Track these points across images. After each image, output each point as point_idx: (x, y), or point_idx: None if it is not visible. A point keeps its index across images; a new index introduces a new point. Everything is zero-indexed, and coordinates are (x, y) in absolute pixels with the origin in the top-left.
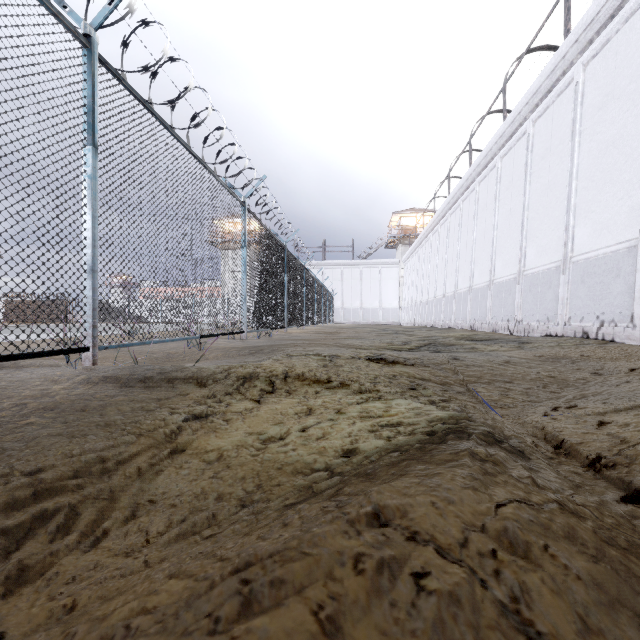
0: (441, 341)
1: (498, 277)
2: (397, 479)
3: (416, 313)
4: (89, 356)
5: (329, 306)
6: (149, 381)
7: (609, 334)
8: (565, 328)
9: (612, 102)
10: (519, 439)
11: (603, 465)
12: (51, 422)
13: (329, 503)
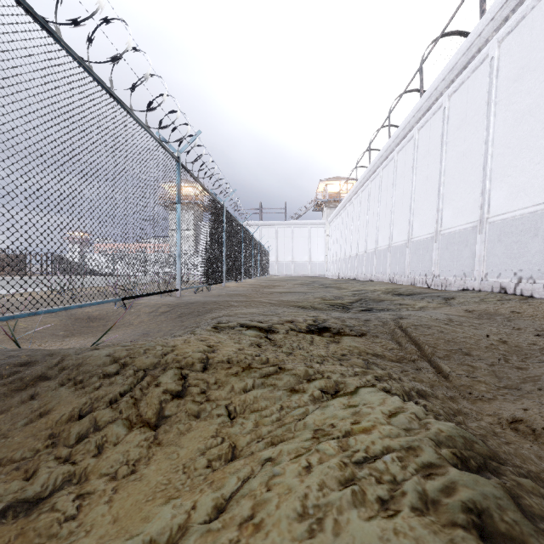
0: (370, 296)
1: (416, 236)
2: None
3: (340, 267)
4: None
5: (265, 261)
6: (0, 382)
7: (528, 290)
8: (482, 283)
9: (528, 74)
10: None
11: None
12: None
13: None
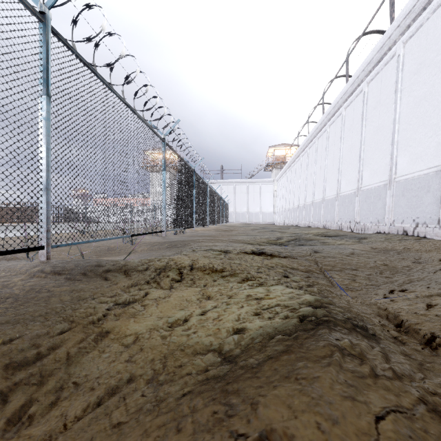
0: (304, 237)
1: (343, 191)
2: (280, 383)
3: (285, 216)
4: (44, 253)
5: (225, 211)
6: (88, 272)
7: (422, 232)
8: (390, 228)
9: (424, 69)
10: (370, 321)
11: (437, 344)
12: (4, 310)
13: (219, 407)
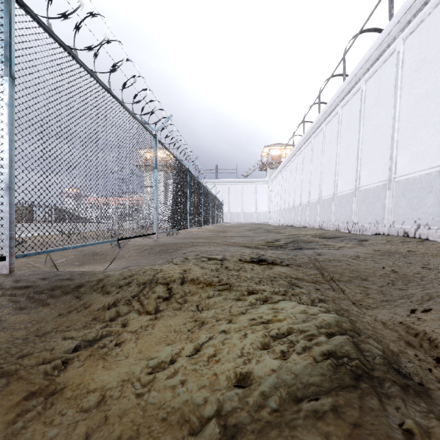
0: (302, 238)
1: (340, 191)
2: None
3: (280, 216)
4: (6, 264)
5: (220, 211)
6: (57, 289)
7: (424, 234)
8: (390, 229)
9: (425, 65)
10: (407, 357)
11: None
12: None
13: None
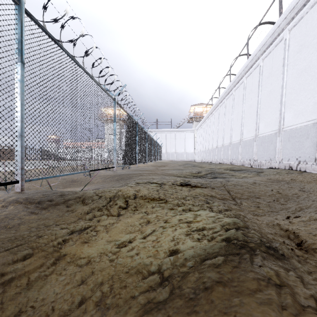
0: (217, 171)
1: (244, 138)
2: None
3: (203, 155)
4: (19, 186)
5: (159, 152)
6: (53, 201)
7: (303, 168)
8: (280, 164)
9: (304, 49)
10: (277, 242)
11: None
12: None
13: None
